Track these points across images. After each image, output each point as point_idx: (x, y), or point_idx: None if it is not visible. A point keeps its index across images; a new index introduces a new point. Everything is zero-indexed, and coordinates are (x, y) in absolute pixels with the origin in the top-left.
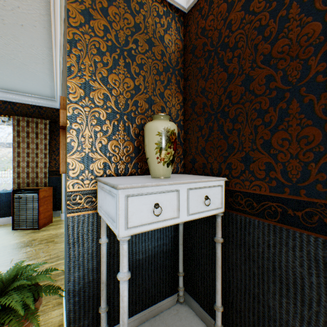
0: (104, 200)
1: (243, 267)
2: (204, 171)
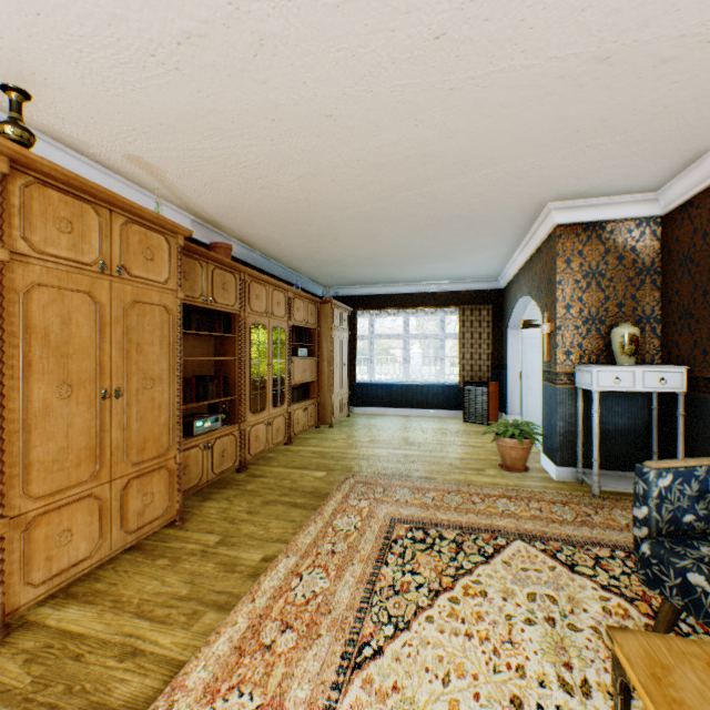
0: (581, 377)
1: (701, 434)
2: (676, 362)
